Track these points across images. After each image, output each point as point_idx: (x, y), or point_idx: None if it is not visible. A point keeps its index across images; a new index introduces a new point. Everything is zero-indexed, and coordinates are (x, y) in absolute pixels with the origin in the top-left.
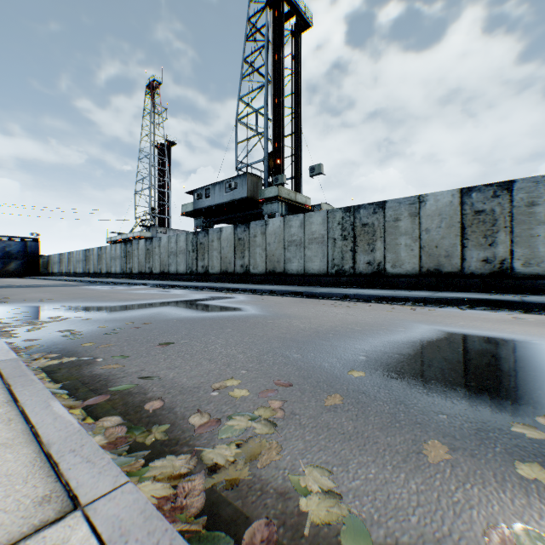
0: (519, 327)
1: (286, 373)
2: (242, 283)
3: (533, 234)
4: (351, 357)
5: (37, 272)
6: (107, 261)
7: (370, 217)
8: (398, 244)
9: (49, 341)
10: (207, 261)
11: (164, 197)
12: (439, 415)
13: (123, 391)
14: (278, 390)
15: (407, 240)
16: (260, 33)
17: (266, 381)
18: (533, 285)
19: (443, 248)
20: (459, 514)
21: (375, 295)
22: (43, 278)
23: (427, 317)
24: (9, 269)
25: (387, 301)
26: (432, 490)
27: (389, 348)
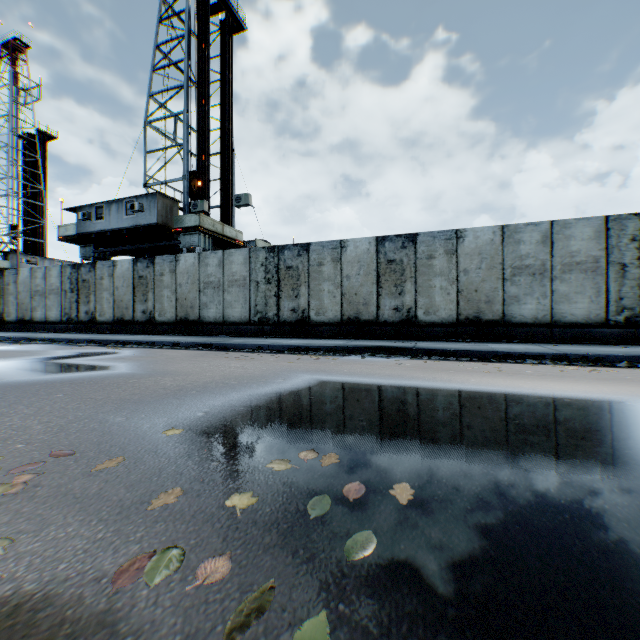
0: (390, 372)
1: (82, 441)
2: (144, 333)
3: (432, 285)
4: (188, 414)
5: None
6: None
7: (295, 260)
8: (321, 291)
9: None
10: (94, 304)
11: (36, 211)
12: (214, 463)
13: None
14: (47, 462)
15: (330, 286)
16: (180, 19)
17: (42, 454)
18: (432, 332)
19: (362, 295)
20: (120, 551)
21: (289, 345)
22: None
23: (322, 366)
24: None
25: (300, 351)
26: (118, 535)
27: (242, 402)
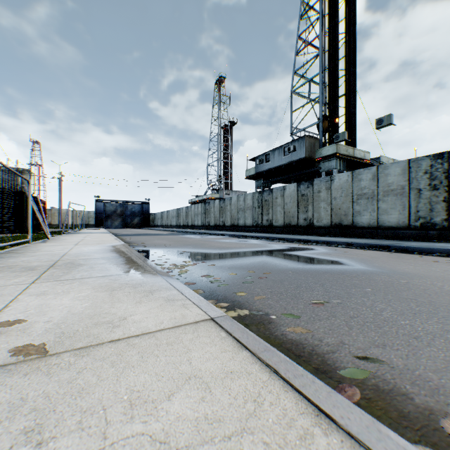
0: None
1: None
2: (305, 234)
3: None
4: None
5: (148, 225)
6: (192, 216)
7: None
8: None
9: (205, 287)
10: (271, 215)
11: (228, 166)
12: None
13: (364, 381)
14: None
15: None
16: (312, 9)
17: None
18: None
19: None
20: None
21: None
22: (152, 228)
23: None
24: (133, 223)
25: None
26: None
27: None
